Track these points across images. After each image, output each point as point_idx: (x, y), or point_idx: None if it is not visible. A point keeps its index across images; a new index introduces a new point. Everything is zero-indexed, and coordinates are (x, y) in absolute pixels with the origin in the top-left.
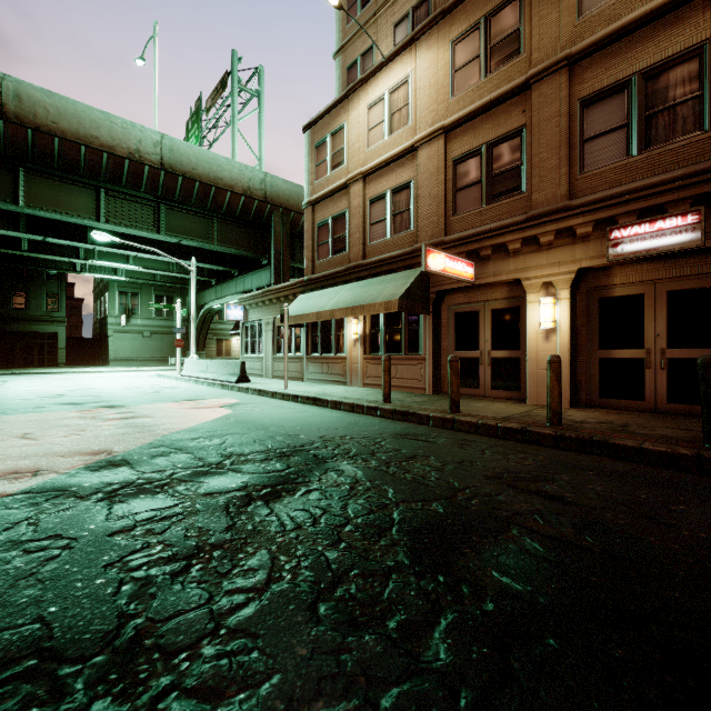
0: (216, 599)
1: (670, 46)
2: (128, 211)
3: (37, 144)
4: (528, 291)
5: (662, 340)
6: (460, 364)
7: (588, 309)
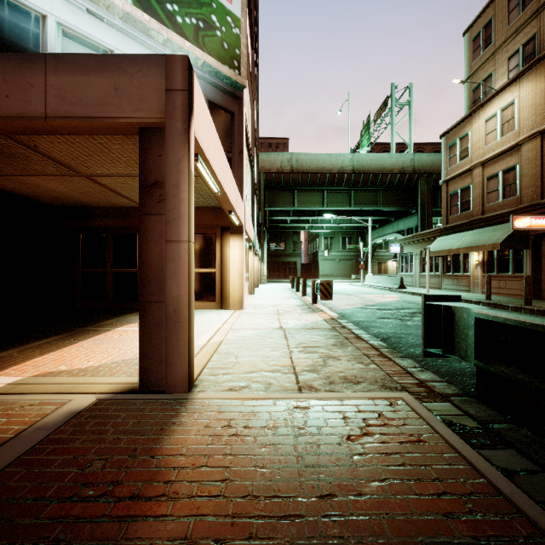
0: (411, 319)
1: None
2: (336, 198)
3: (302, 179)
4: None
5: None
6: None
7: None
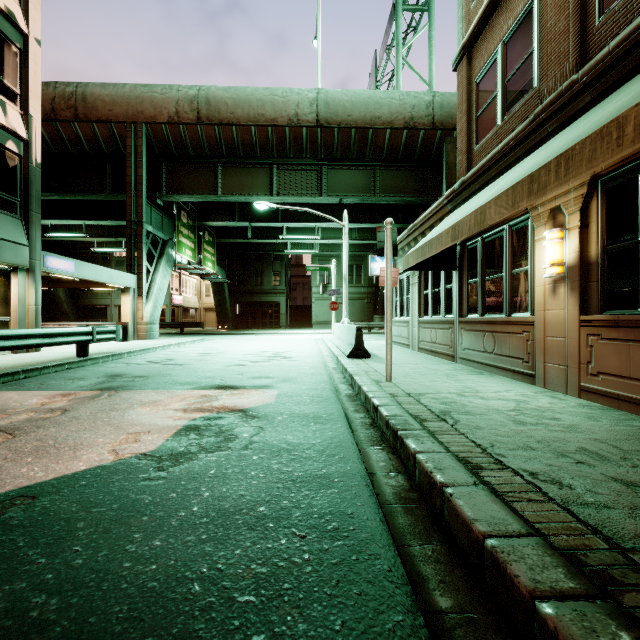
0: None
1: None
2: (295, 181)
3: (223, 138)
4: None
5: None
6: None
7: None
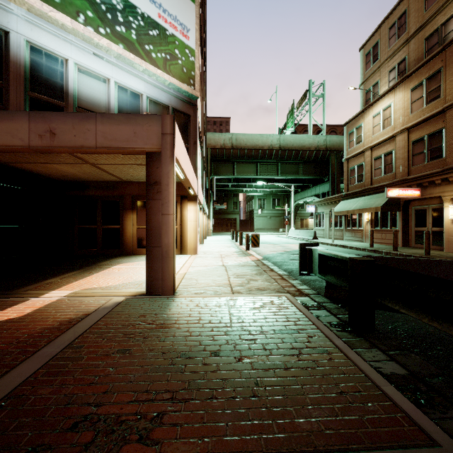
0: None
1: None
2: (267, 169)
3: (240, 153)
4: (444, 202)
5: None
6: (417, 234)
7: None
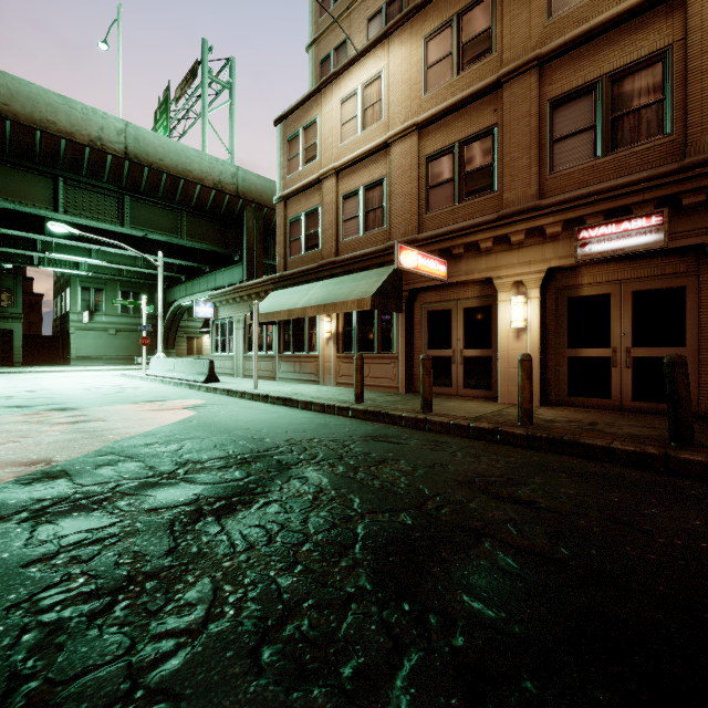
0: (138, 647)
1: (635, 50)
2: (89, 202)
3: None
4: (499, 290)
5: (628, 339)
6: (433, 363)
7: (557, 308)
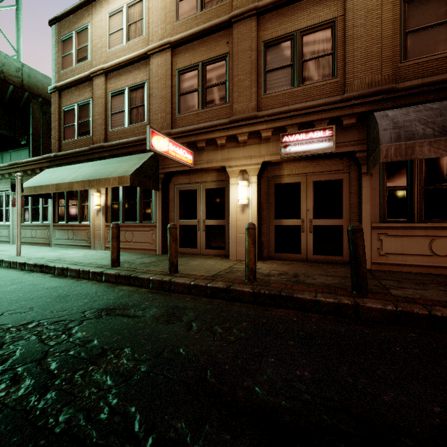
0: None
1: (316, 17)
2: None
3: None
4: (230, 176)
5: (310, 213)
6: (183, 230)
7: (268, 191)
